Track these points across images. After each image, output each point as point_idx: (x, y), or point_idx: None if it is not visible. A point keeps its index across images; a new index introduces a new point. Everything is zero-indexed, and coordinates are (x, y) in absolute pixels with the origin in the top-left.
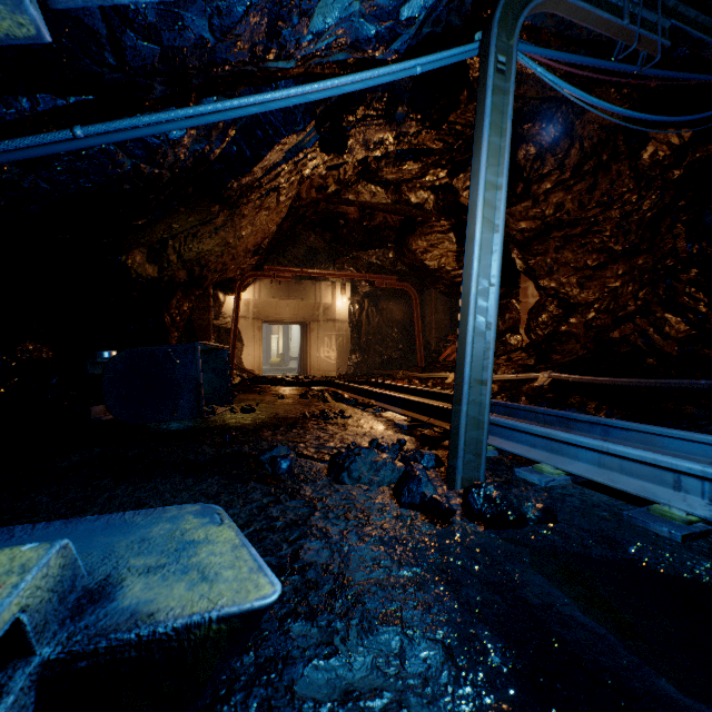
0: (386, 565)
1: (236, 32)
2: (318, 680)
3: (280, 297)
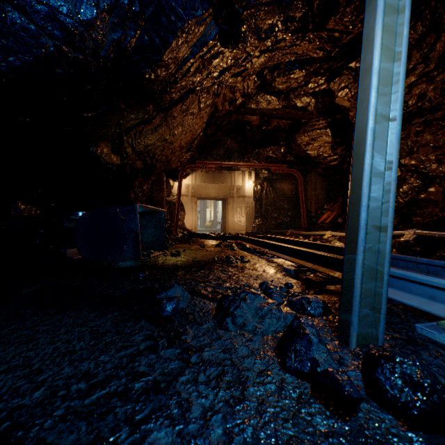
0: None
1: None
2: None
3: (208, 182)
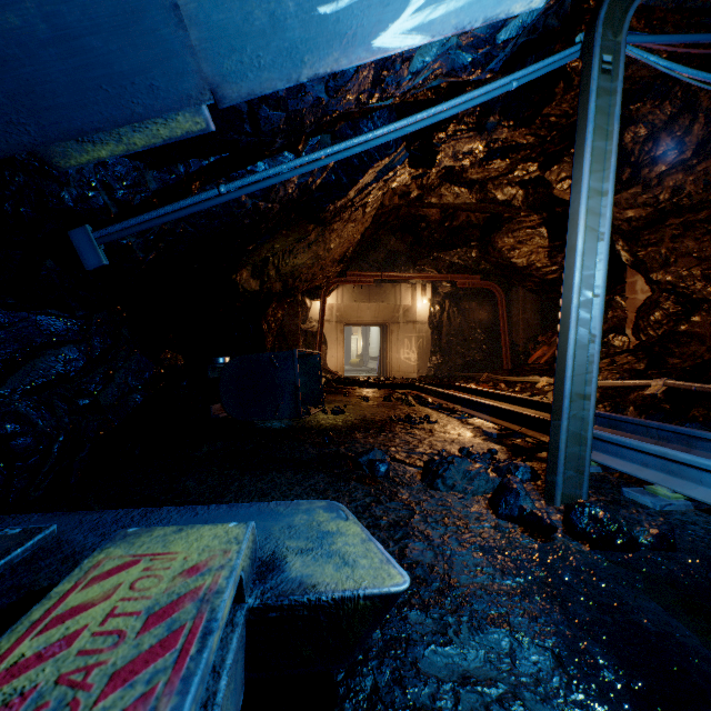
0: (489, 572)
1: (346, 88)
2: (437, 662)
3: (361, 301)
